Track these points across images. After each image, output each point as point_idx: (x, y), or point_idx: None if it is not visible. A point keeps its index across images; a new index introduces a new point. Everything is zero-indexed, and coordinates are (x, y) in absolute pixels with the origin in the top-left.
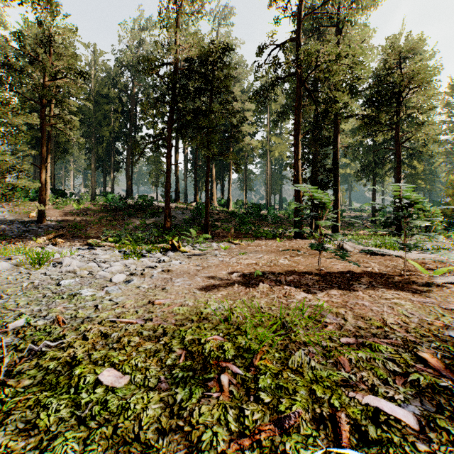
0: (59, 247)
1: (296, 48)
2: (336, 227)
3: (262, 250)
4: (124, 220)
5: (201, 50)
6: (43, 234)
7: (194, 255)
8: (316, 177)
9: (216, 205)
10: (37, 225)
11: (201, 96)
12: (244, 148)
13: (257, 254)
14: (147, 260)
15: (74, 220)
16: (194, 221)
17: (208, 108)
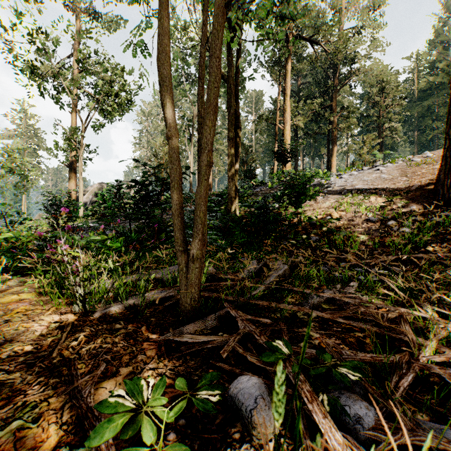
0: None
1: None
2: None
3: None
4: None
5: None
6: None
7: None
8: None
9: None
10: None
11: None
12: None
13: None
14: None
15: None
16: None
17: None
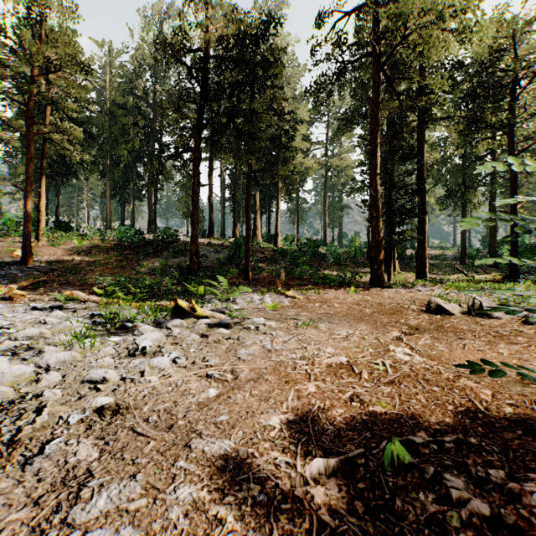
0: (12, 303)
1: (372, 18)
2: (423, 270)
3: (338, 313)
4: (139, 260)
5: (239, 26)
6: (23, 280)
7: (217, 325)
8: (396, 202)
9: (261, 241)
10: (19, 268)
11: (240, 93)
12: (296, 169)
13: (334, 324)
14: (111, 348)
15: (71, 261)
16: (232, 262)
17: (249, 109)
